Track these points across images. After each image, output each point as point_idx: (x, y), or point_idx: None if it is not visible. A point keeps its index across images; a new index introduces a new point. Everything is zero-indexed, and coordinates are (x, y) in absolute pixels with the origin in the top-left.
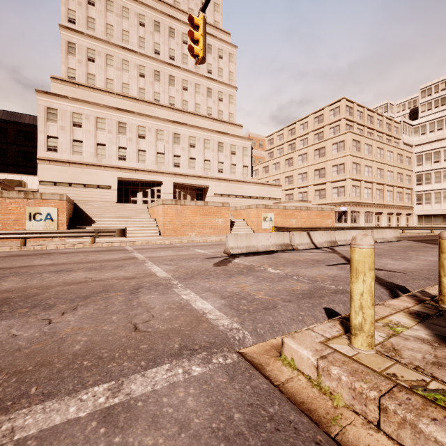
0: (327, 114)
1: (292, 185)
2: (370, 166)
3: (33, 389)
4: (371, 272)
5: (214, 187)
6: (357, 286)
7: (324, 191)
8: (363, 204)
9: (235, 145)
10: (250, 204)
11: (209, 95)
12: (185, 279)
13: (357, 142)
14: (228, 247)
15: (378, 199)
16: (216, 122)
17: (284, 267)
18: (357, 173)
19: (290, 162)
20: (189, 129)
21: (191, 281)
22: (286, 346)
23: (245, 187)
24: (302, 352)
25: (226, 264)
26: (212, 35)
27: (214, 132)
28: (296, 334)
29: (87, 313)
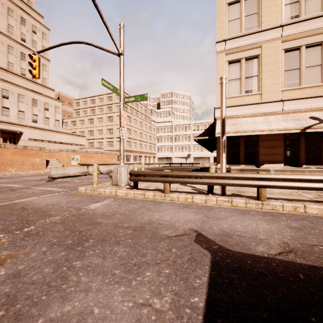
0: (114, 97)
1: (93, 136)
2: (136, 131)
3: (15, 199)
4: (97, 171)
5: (28, 133)
6: (94, 174)
7: (112, 143)
8: (132, 151)
9: (49, 103)
10: (61, 148)
11: (23, 58)
12: (34, 186)
13: (129, 117)
14: (51, 174)
15: (140, 149)
16: (30, 82)
17: (82, 180)
18: (129, 134)
19: (91, 121)
20: (2, 83)
21: (39, 186)
22: (79, 189)
23: (57, 135)
24: (82, 188)
25: (53, 181)
26: (26, 12)
27: (29, 90)
28: (82, 187)
29: (1, 194)
